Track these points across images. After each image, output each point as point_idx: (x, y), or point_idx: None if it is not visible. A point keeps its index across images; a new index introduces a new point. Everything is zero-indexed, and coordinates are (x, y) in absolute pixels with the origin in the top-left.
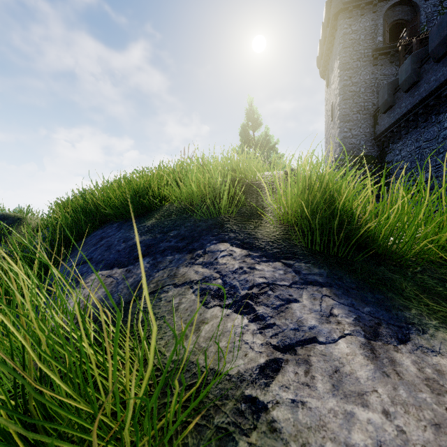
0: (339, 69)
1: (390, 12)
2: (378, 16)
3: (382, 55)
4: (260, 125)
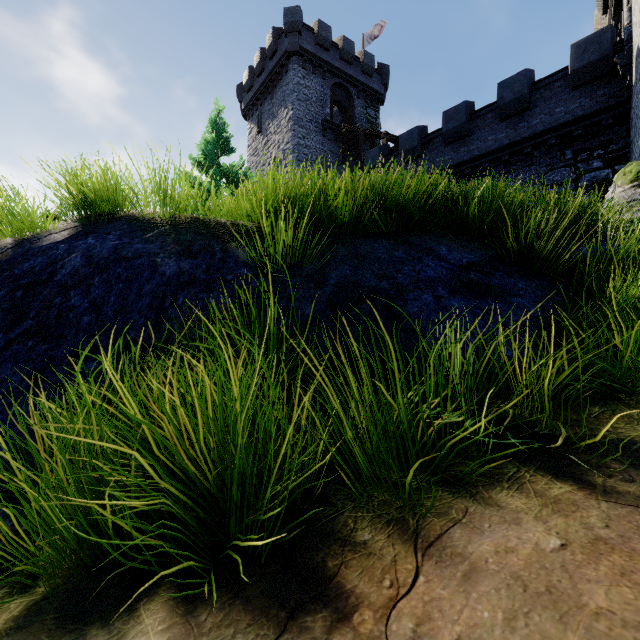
0: (292, 121)
1: (334, 89)
2: (326, 86)
3: (329, 129)
4: (228, 150)
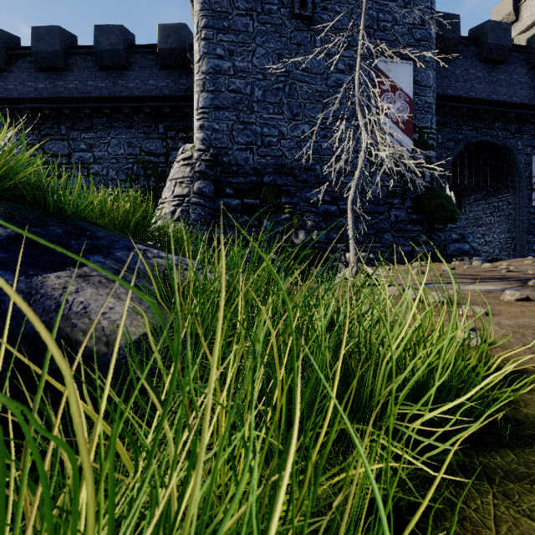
0: None
1: None
2: None
3: None
4: None
